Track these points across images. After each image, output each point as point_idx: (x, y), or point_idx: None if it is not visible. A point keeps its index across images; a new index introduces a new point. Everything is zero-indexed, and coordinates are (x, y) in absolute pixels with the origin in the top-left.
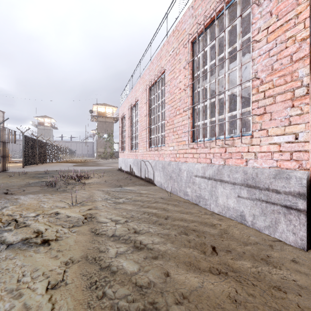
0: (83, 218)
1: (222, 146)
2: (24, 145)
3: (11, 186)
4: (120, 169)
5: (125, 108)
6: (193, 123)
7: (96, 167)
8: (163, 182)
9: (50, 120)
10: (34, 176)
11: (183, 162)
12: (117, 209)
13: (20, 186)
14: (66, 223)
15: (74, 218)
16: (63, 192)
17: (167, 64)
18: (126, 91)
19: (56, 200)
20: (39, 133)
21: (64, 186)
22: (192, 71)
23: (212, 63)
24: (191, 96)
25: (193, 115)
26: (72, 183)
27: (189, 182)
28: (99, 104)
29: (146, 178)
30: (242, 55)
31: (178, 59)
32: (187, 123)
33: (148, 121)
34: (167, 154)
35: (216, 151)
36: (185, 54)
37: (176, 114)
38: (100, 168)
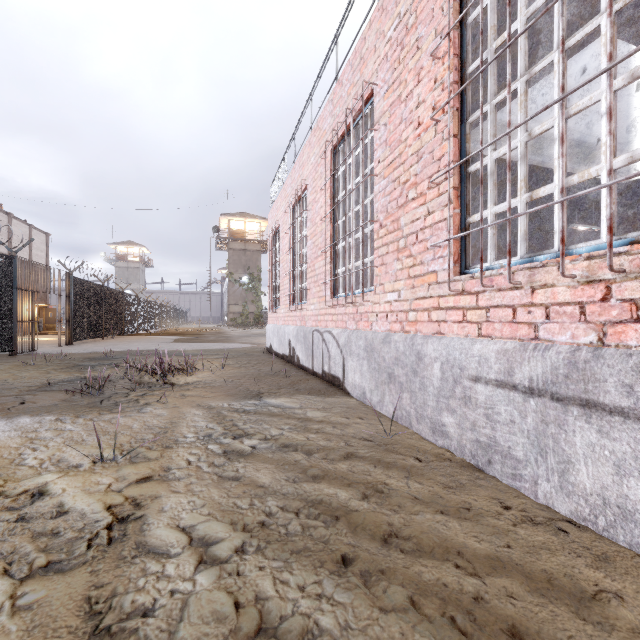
0: (101, 525)
1: (590, 278)
2: (74, 298)
3: (5, 391)
4: (270, 350)
5: (280, 210)
6: (463, 216)
7: (220, 344)
8: (369, 389)
9: (139, 249)
10: (76, 365)
11: (429, 335)
12: (227, 482)
13: (25, 390)
14: (30, 552)
15: (75, 521)
16: (109, 411)
17: (380, 70)
18: (282, 172)
19: (73, 440)
20: (118, 276)
21: (125, 392)
22: (458, 61)
23: (536, 6)
24: (457, 137)
25: (463, 192)
26: (146, 384)
27: (450, 396)
28: (232, 215)
29: (324, 373)
30: (587, 43)
31: (413, 40)
32: (442, 218)
33: (331, 232)
34: (380, 314)
35: (562, 297)
36: (435, 17)
37: (406, 199)
38: (228, 347)
